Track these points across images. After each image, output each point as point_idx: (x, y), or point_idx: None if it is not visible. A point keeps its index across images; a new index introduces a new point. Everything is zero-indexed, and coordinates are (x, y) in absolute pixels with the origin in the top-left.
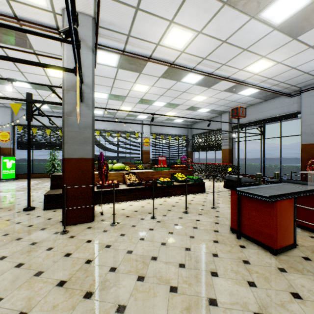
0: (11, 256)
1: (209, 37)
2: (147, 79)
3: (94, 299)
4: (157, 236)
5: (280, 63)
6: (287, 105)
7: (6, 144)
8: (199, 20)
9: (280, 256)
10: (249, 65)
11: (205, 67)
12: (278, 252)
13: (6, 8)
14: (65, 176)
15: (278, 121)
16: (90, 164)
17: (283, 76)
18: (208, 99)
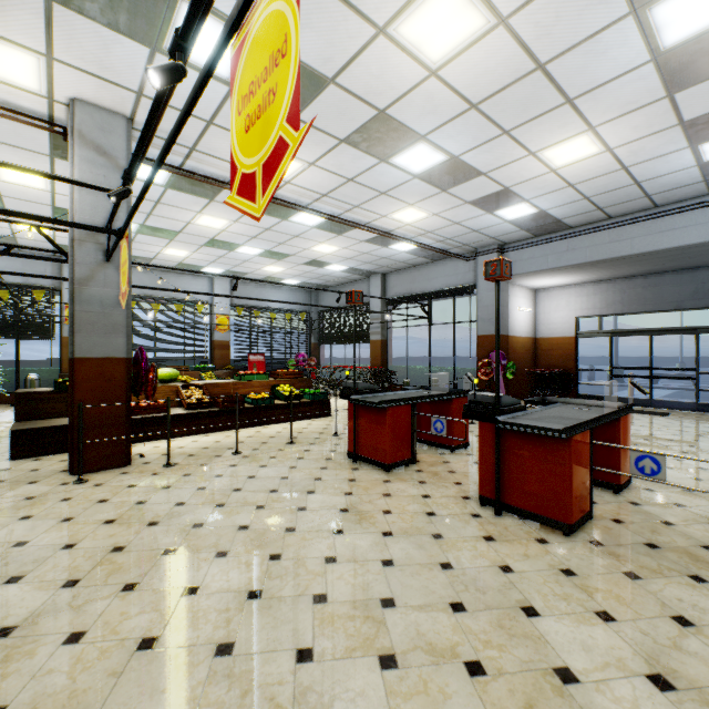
0: None
1: (328, 171)
2: (225, 210)
3: (162, 524)
4: (243, 471)
5: (437, 215)
6: (462, 273)
7: None
8: (309, 151)
9: (393, 472)
10: (395, 212)
11: (328, 207)
12: (391, 468)
13: None
14: (77, 390)
15: (456, 296)
16: (124, 368)
17: (447, 231)
18: (342, 251)
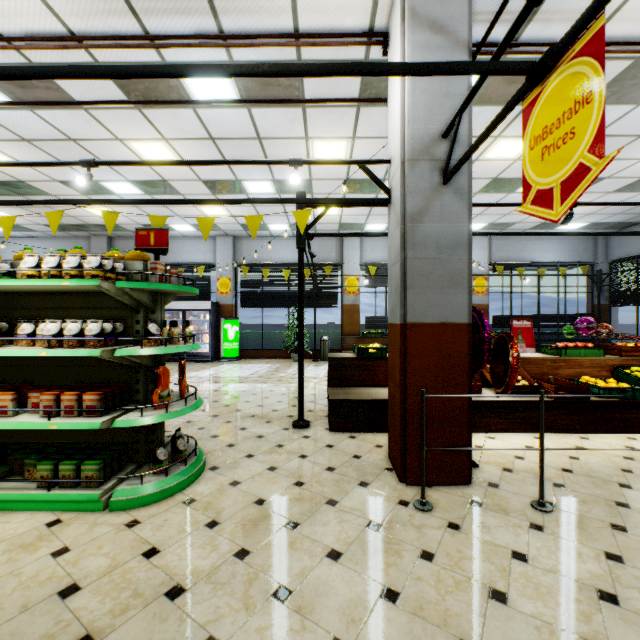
0: (349, 555)
1: None
2: None
3: None
4: None
5: None
6: None
7: (226, 298)
8: None
9: None
10: None
11: None
12: None
13: (285, 19)
14: (409, 367)
15: None
16: (463, 339)
17: None
18: None
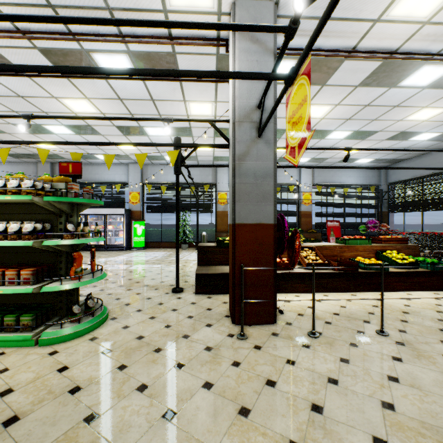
0: (189, 365)
1: None
2: (331, 94)
3: None
4: (425, 379)
5: None
6: None
7: (136, 207)
8: None
9: None
10: None
11: None
12: None
13: None
14: (237, 251)
15: None
16: (270, 233)
17: None
18: None
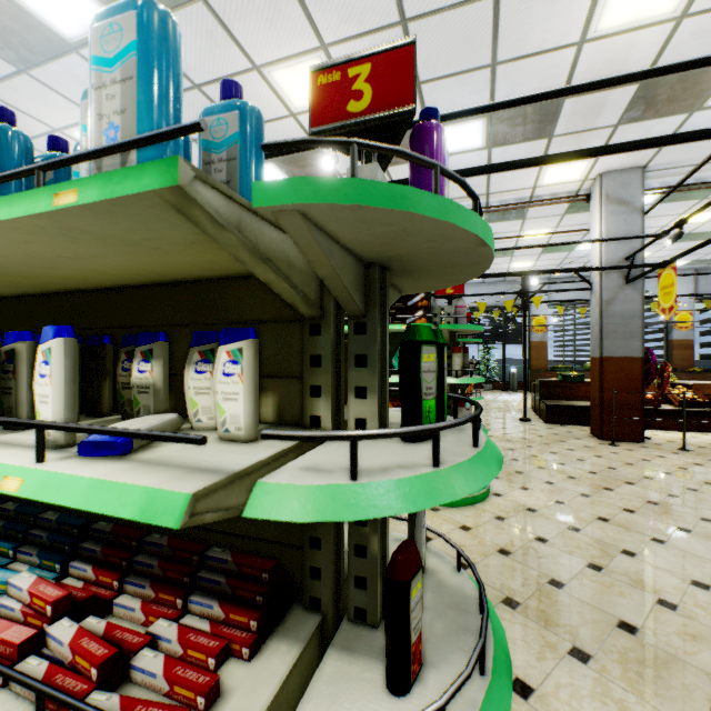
0: (577, 450)
1: None
2: None
3: None
4: None
5: None
6: None
7: None
8: None
9: None
10: None
11: None
12: None
13: (526, 194)
14: (604, 380)
15: None
16: (638, 365)
17: None
18: None
